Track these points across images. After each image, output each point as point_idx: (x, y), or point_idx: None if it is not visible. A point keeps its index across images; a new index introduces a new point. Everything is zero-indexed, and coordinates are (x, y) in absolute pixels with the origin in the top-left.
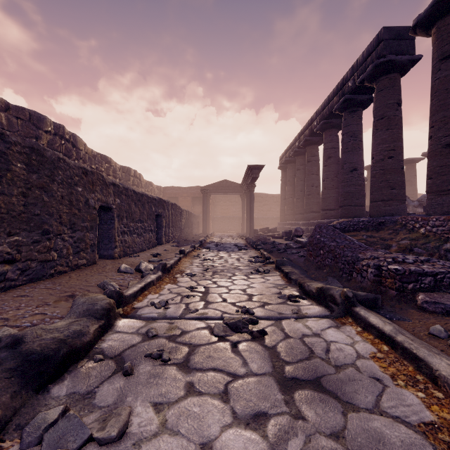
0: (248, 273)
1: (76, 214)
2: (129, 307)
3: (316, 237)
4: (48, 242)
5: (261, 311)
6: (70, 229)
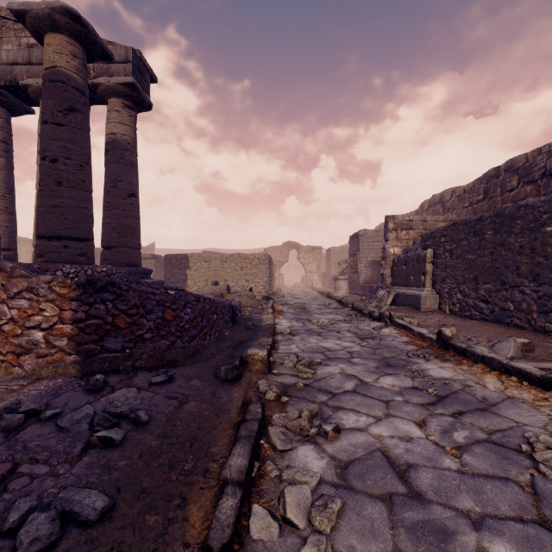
0: (326, 362)
1: (541, 262)
2: (391, 325)
3: (207, 297)
4: (506, 293)
5: (312, 327)
6: (535, 282)
